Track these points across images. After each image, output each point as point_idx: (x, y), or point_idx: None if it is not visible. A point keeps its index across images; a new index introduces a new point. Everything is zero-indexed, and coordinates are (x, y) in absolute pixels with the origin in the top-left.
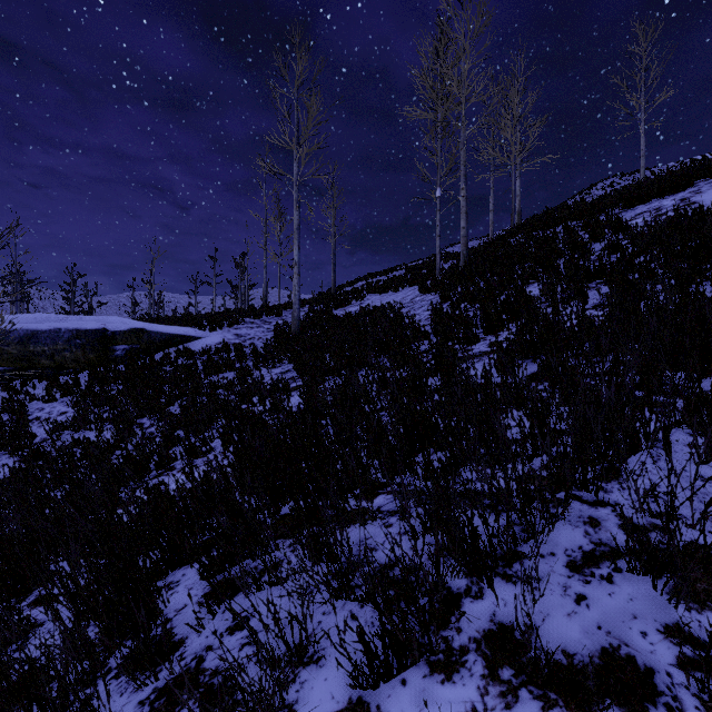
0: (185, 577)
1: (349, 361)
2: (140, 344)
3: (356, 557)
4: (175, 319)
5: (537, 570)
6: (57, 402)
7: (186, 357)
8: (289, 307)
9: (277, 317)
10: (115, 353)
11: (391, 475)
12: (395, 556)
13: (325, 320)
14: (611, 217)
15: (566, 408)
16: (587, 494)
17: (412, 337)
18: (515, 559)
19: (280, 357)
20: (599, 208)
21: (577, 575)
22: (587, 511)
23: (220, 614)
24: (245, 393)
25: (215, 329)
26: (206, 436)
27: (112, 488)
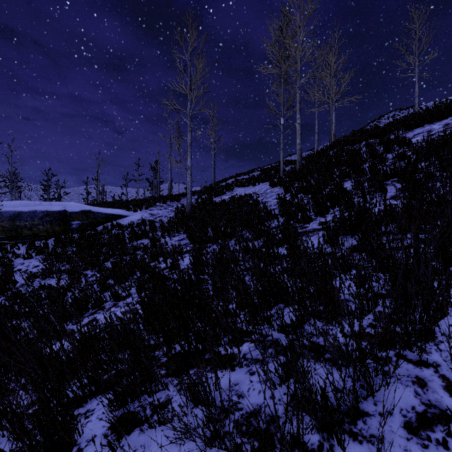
0: (98, 407)
1: (223, 233)
2: (88, 220)
3: (227, 403)
4: (111, 204)
5: (383, 438)
6: (33, 258)
7: (117, 229)
8: (185, 196)
9: (177, 202)
10: (71, 226)
11: (253, 326)
12: (260, 431)
13: (208, 205)
14: (398, 136)
15: (381, 275)
16: (411, 353)
17: (265, 218)
18: (358, 416)
19: (178, 229)
20: (388, 131)
21: (415, 438)
22: (413, 370)
23: (119, 450)
24: (154, 254)
25: (137, 210)
26: (127, 284)
27: (61, 323)
